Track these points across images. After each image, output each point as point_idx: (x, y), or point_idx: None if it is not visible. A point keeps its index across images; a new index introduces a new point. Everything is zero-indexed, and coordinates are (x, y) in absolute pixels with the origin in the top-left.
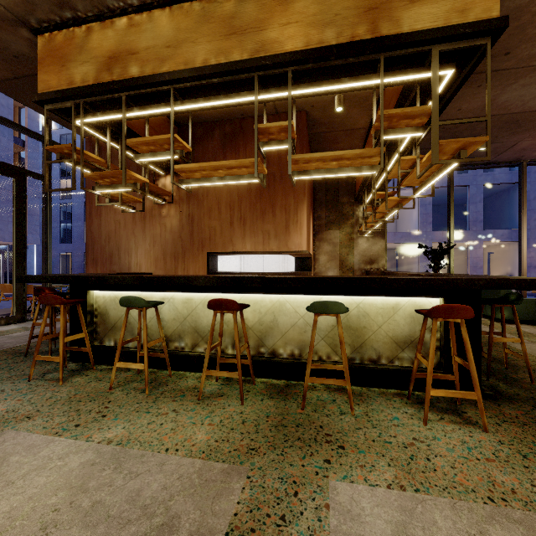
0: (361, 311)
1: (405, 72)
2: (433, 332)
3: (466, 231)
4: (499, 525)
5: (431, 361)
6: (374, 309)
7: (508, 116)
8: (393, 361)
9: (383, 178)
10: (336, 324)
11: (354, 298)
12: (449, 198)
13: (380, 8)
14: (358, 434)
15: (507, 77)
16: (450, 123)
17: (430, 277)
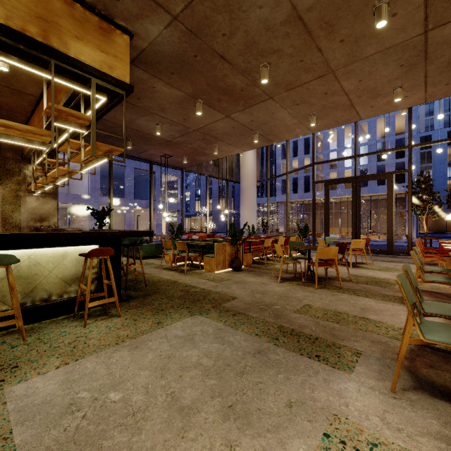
0: (33, 262)
1: (73, 82)
2: (91, 266)
3: (124, 199)
4: (119, 351)
5: (89, 285)
6: (46, 258)
7: (142, 133)
8: (62, 295)
9: (55, 147)
10: (4, 277)
11: (25, 251)
12: (110, 175)
13: (51, 24)
14: (31, 353)
15: (140, 111)
16: (104, 133)
17: (89, 231)
